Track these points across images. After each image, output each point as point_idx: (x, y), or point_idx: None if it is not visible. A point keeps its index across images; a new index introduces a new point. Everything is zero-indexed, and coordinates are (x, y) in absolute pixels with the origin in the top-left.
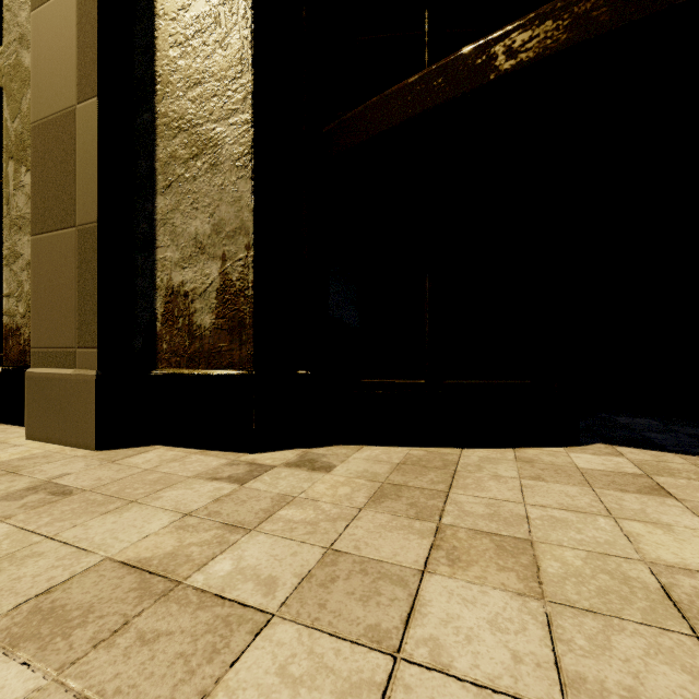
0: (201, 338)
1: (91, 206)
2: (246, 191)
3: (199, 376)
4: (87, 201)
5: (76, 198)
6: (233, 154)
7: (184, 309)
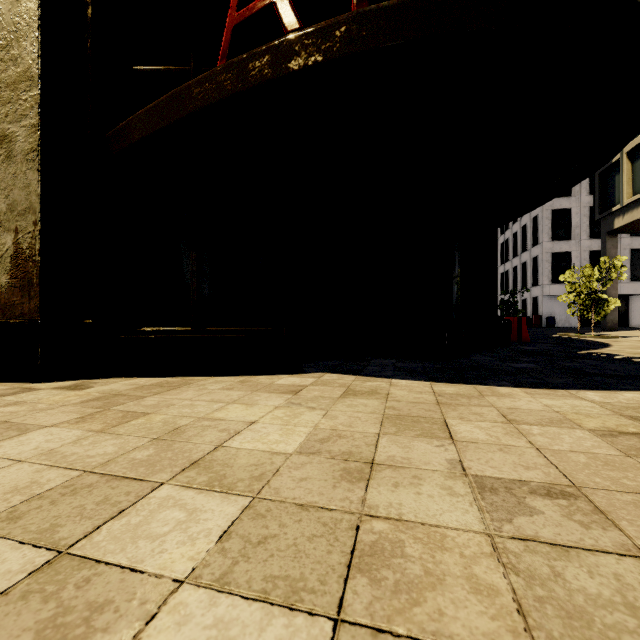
0: None
1: None
2: (34, 180)
3: None
4: None
5: None
6: (24, 150)
7: None
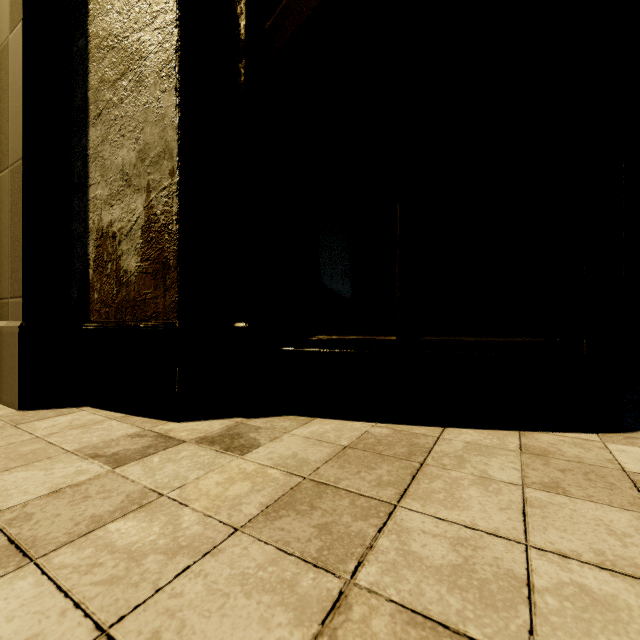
0: (127, 284)
1: (18, 142)
2: (170, 106)
3: (123, 328)
4: (16, 137)
5: (9, 136)
6: (157, 64)
7: (112, 253)
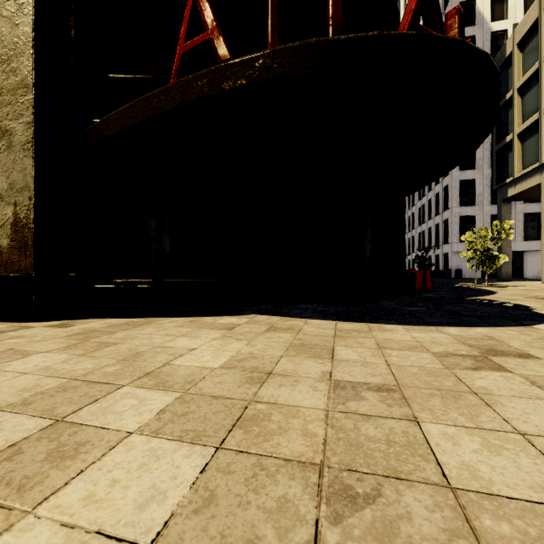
0: (1, 253)
1: None
2: (29, 165)
3: None
4: None
5: None
6: (21, 141)
7: None
